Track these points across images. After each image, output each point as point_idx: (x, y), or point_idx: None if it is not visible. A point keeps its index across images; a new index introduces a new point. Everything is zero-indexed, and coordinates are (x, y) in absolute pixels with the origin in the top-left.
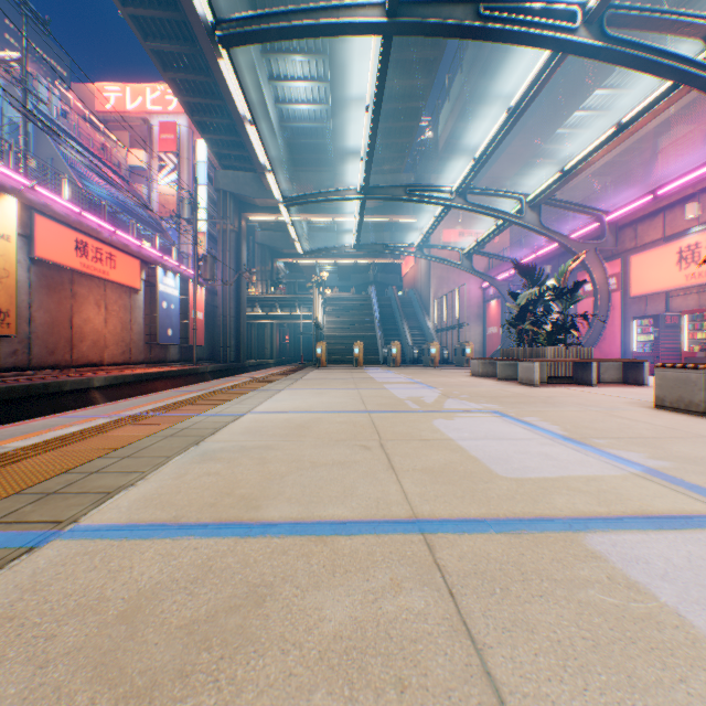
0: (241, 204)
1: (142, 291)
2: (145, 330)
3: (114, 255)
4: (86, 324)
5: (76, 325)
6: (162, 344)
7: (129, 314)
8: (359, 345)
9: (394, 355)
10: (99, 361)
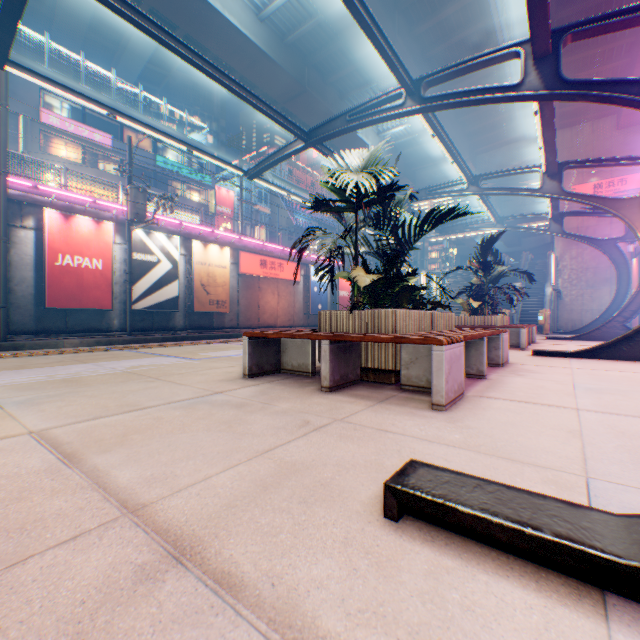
0: None
1: (301, 282)
2: (303, 306)
3: (282, 264)
4: (266, 305)
5: (261, 305)
6: (315, 315)
7: (292, 297)
8: None
9: None
10: (274, 325)
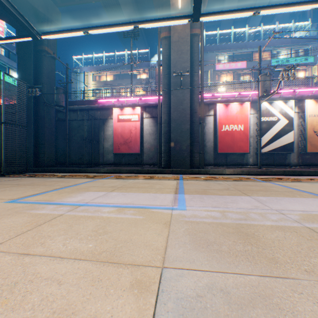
0: None
1: None
2: None
3: None
4: None
5: None
6: None
7: None
8: None
9: None
10: None
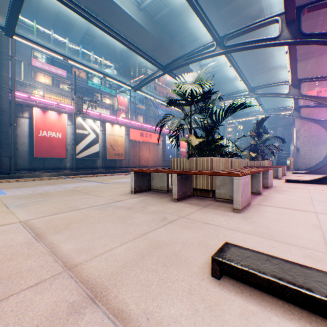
0: None
1: (161, 144)
2: (162, 156)
3: (151, 134)
4: (143, 155)
5: (140, 156)
6: (168, 160)
7: (156, 151)
8: None
9: None
10: (147, 166)
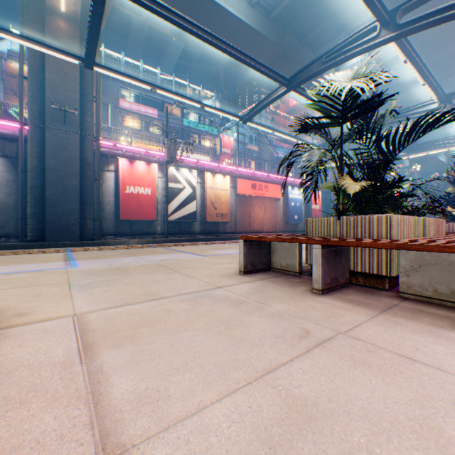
0: None
1: (281, 199)
2: (282, 217)
3: (266, 186)
4: (255, 216)
5: (251, 217)
6: (292, 223)
7: (274, 210)
8: None
9: None
10: (260, 230)
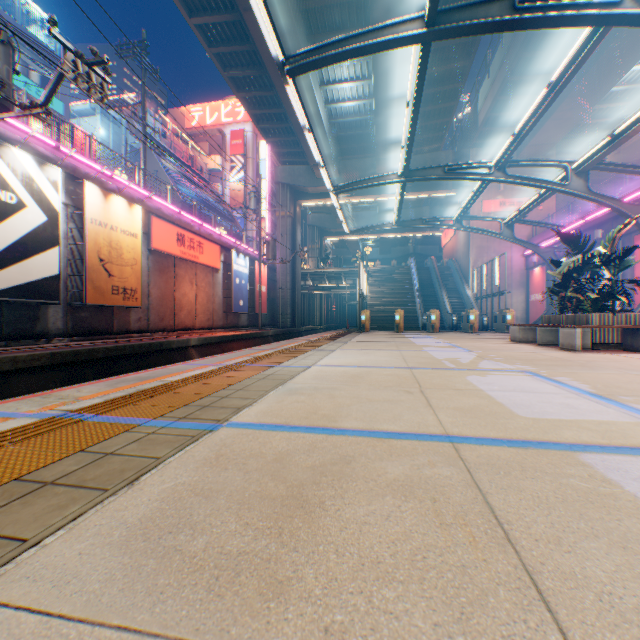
0: (295, 193)
1: (221, 271)
2: (223, 301)
3: (202, 243)
4: (183, 298)
5: (177, 299)
6: (235, 313)
7: (212, 289)
8: (399, 313)
9: (432, 322)
10: (192, 326)
